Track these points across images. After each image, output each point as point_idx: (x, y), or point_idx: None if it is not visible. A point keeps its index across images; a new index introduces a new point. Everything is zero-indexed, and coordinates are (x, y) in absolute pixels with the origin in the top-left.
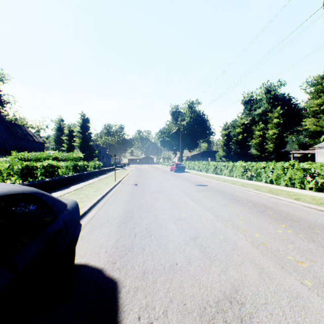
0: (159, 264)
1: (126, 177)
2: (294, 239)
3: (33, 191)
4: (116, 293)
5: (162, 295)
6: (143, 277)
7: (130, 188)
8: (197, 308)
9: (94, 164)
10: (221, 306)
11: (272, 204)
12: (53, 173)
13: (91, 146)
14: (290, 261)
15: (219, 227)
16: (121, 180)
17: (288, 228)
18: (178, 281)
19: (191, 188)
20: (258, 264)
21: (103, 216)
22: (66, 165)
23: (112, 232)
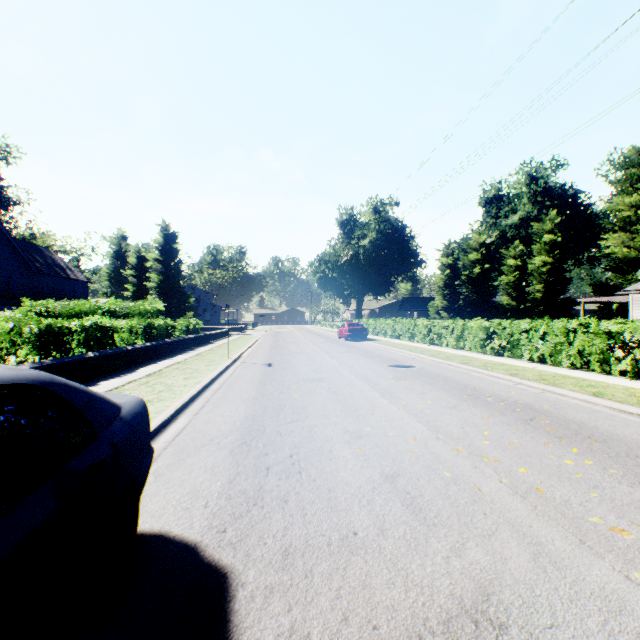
0: (318, 533)
1: (251, 350)
2: (600, 478)
3: (39, 379)
4: (225, 600)
5: (326, 606)
6: (283, 564)
7: (259, 372)
8: (402, 637)
9: (187, 324)
10: (455, 631)
11: (547, 404)
12: (104, 342)
13: (182, 288)
14: (598, 528)
15: (441, 453)
16: (240, 357)
17: (585, 454)
18: (359, 573)
19: (380, 371)
20: (529, 533)
21: (202, 429)
22: (129, 325)
23: (220, 464)
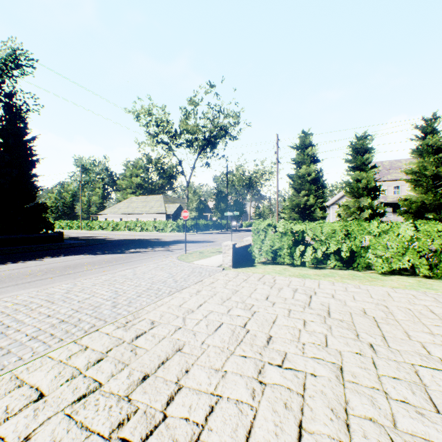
0: None
1: None
2: None
3: None
4: None
5: None
6: None
7: None
8: None
9: None
10: None
11: None
12: None
13: None
14: None
15: None
16: None
17: None
18: None
19: None
20: None
21: None
22: None
23: None
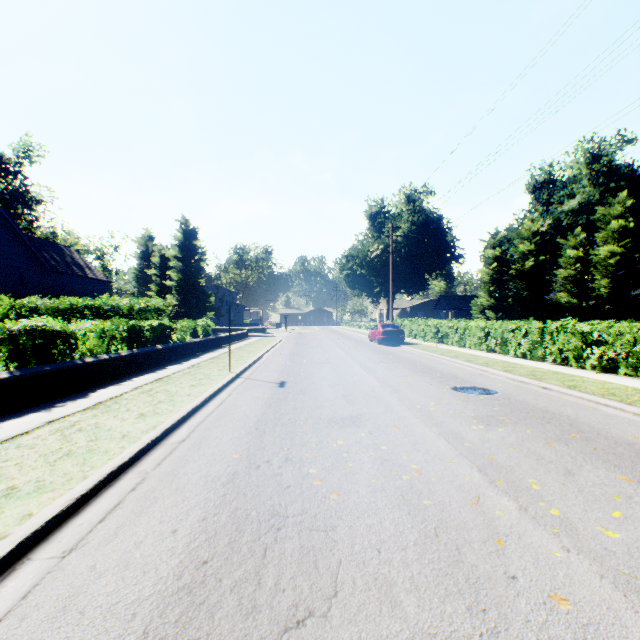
0: None
1: (265, 357)
2: None
3: None
4: None
5: None
6: None
7: (262, 399)
8: None
9: (194, 325)
10: None
11: None
12: (50, 352)
13: (202, 286)
14: None
15: None
16: (247, 369)
17: None
18: None
19: (447, 401)
20: None
21: None
22: (99, 328)
23: None
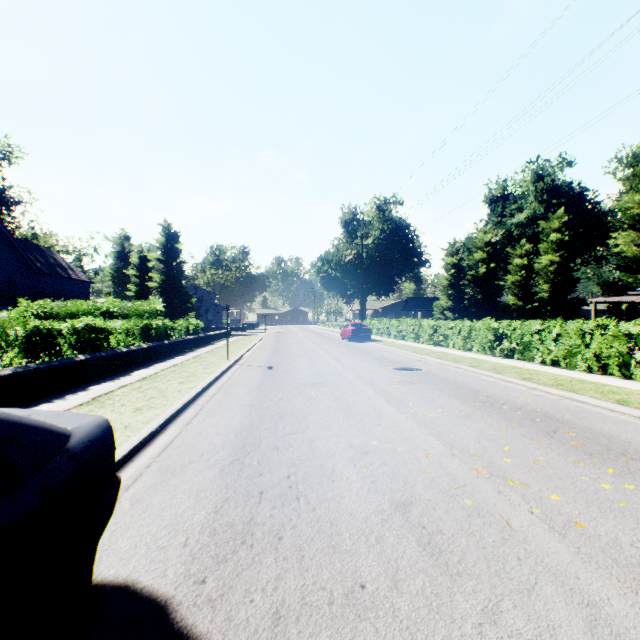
0: (318, 585)
1: (252, 351)
2: None
3: None
4: None
5: None
6: (272, 634)
7: (258, 375)
8: None
9: (187, 324)
10: None
11: (569, 413)
12: (98, 343)
13: (184, 288)
14: None
15: (459, 474)
16: (240, 359)
17: (623, 476)
18: None
19: (385, 375)
20: (577, 589)
21: (192, 442)
22: (125, 326)
23: (207, 486)
